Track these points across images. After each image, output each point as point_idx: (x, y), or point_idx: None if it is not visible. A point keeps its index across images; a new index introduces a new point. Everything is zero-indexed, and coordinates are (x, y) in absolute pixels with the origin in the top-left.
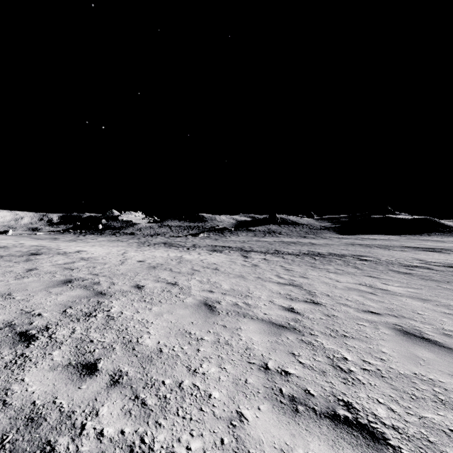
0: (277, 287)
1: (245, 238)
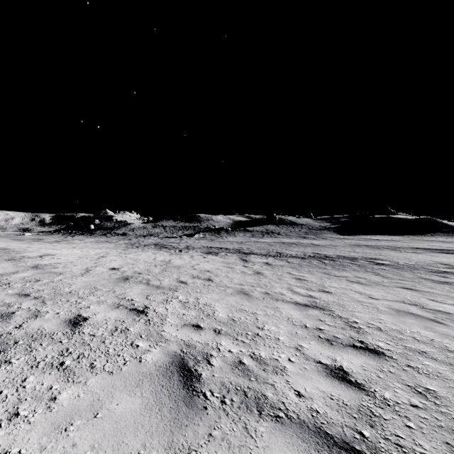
0: (297, 313)
1: (243, 238)
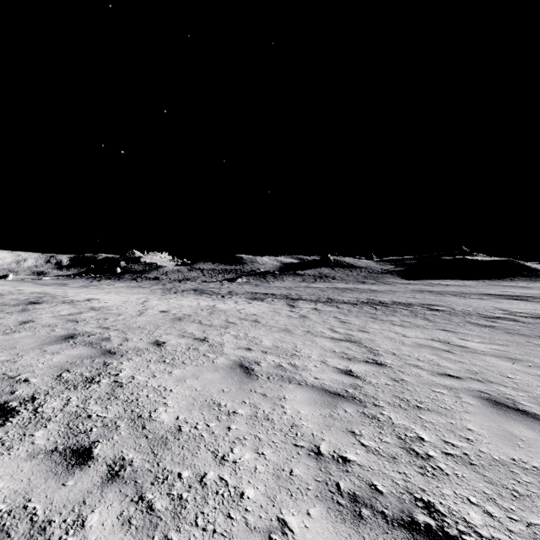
0: (330, 344)
1: (292, 283)
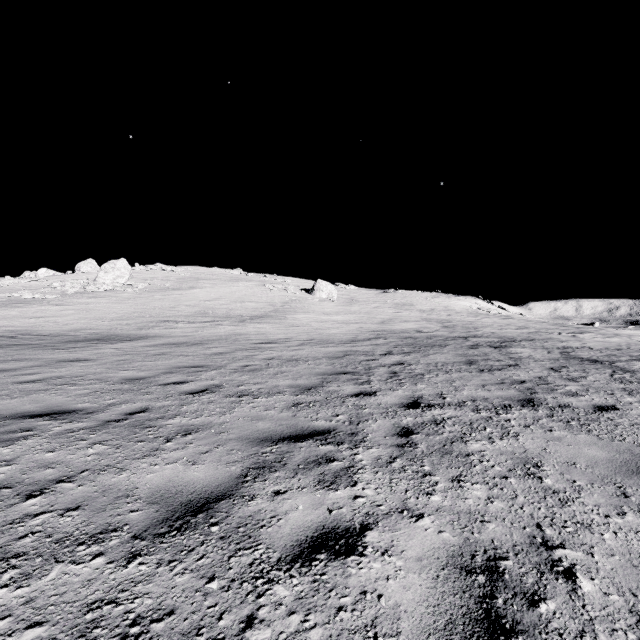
0: None
1: None
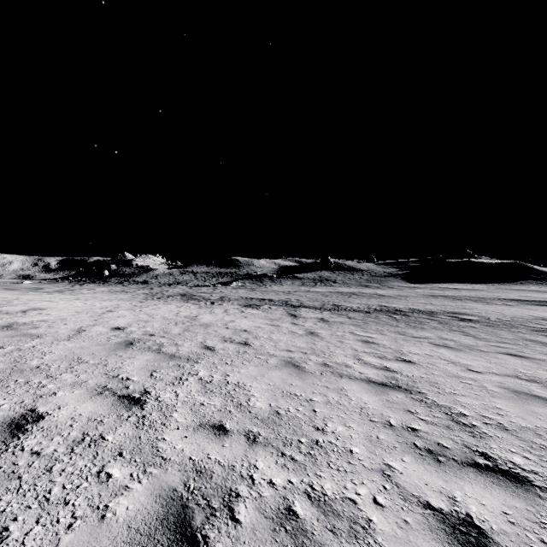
0: (372, 399)
1: (291, 287)
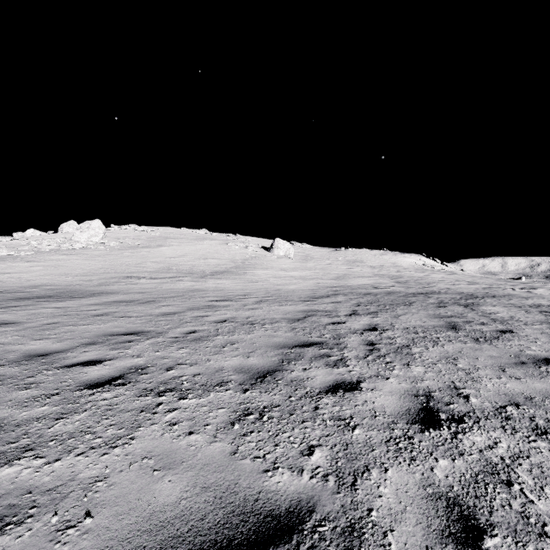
0: None
1: None
